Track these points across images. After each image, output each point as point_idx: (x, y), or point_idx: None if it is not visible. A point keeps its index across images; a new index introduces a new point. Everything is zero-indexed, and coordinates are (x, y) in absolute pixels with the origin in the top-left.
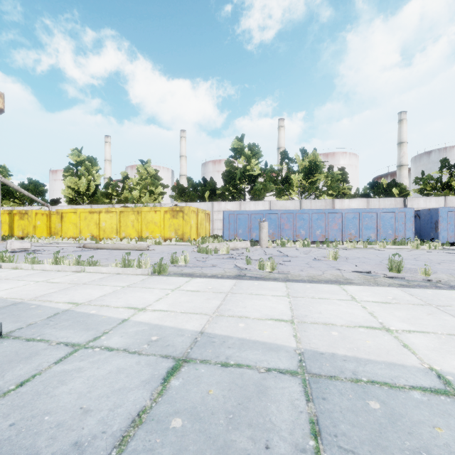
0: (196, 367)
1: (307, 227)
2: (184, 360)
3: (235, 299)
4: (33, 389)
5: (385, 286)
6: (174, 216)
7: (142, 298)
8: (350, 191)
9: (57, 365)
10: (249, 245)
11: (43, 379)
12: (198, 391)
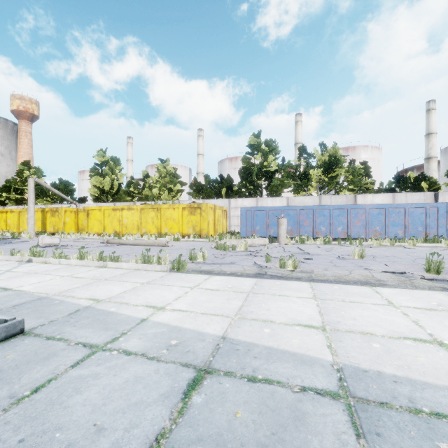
0: (220, 380)
1: (328, 224)
2: (206, 370)
3: (257, 300)
4: (47, 396)
5: (425, 290)
6: (192, 213)
7: (161, 296)
8: (373, 186)
9: (74, 368)
10: (267, 242)
11: (58, 386)
12: (224, 412)
